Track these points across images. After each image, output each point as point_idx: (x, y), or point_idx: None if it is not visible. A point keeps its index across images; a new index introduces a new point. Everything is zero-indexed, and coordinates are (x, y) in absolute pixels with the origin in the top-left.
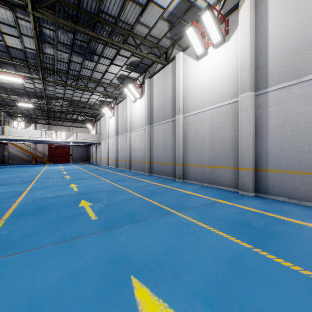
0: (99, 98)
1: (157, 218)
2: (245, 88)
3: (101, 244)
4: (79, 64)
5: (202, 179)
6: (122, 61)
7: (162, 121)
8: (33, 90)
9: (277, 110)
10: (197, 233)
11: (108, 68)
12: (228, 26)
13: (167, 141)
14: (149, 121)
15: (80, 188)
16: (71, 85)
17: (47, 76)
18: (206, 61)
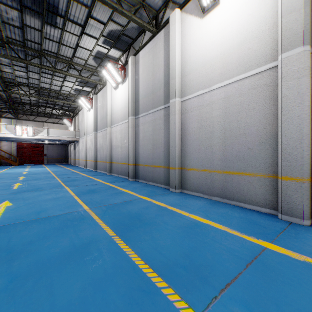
0: (74, 86)
1: None
2: (294, 41)
3: None
4: (37, 31)
5: (209, 190)
6: (97, 30)
7: (150, 109)
8: None
9: None
10: None
11: (80, 41)
12: None
13: (158, 136)
14: (133, 110)
15: (9, 213)
16: (30, 62)
17: None
18: (217, 14)
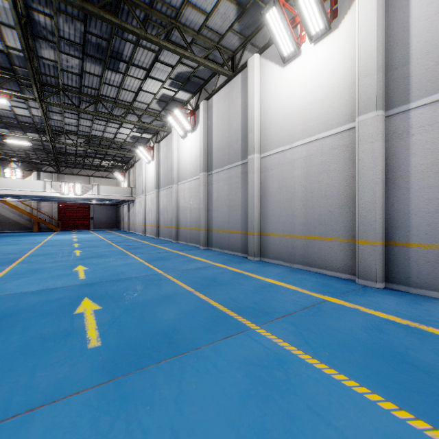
0: (132, 133)
1: (219, 343)
2: (369, 105)
3: (86, 430)
4: (97, 77)
5: (290, 257)
6: (164, 73)
7: (225, 165)
8: (30, 120)
9: (428, 141)
10: (307, 388)
11: (143, 85)
12: (336, 4)
13: (235, 197)
14: (206, 165)
15: (89, 274)
16: (86, 111)
17: (48, 96)
18: (299, 65)
